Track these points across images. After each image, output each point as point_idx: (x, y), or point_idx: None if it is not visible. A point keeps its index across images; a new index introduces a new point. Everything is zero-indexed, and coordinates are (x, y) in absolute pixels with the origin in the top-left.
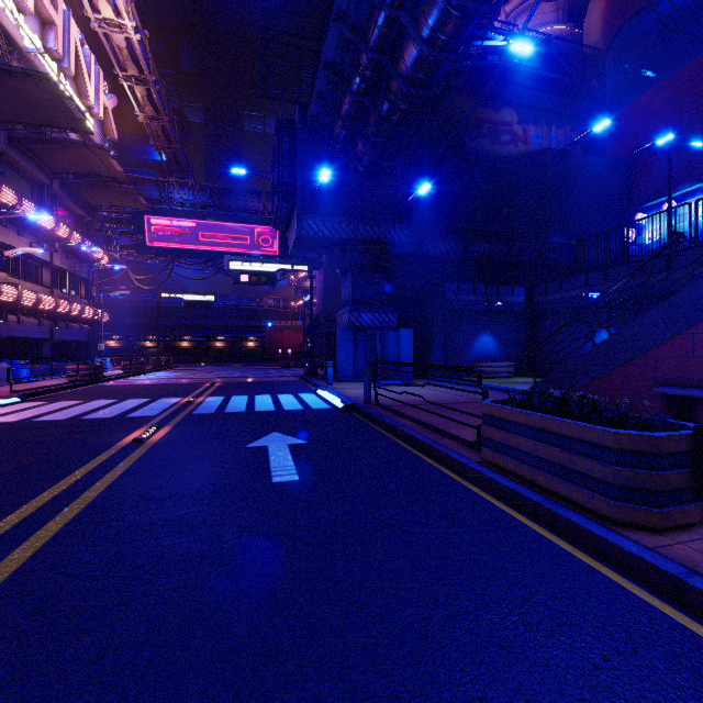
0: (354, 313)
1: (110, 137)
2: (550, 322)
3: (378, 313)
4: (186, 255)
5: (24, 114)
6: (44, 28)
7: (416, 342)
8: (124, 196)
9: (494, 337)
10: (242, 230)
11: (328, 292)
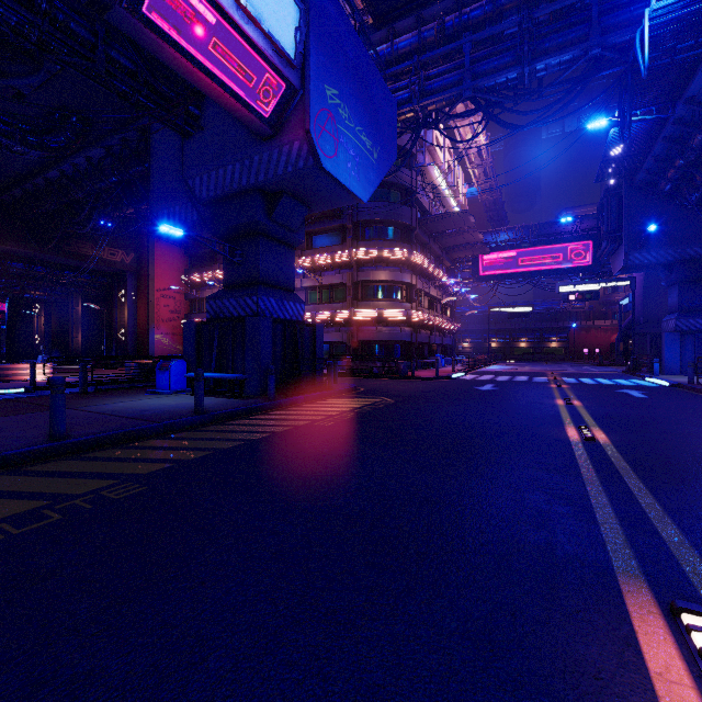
0: (680, 320)
1: None
2: None
3: None
4: (507, 278)
5: (445, 227)
6: (446, 172)
7: None
8: (476, 249)
9: None
10: (555, 250)
11: (649, 293)
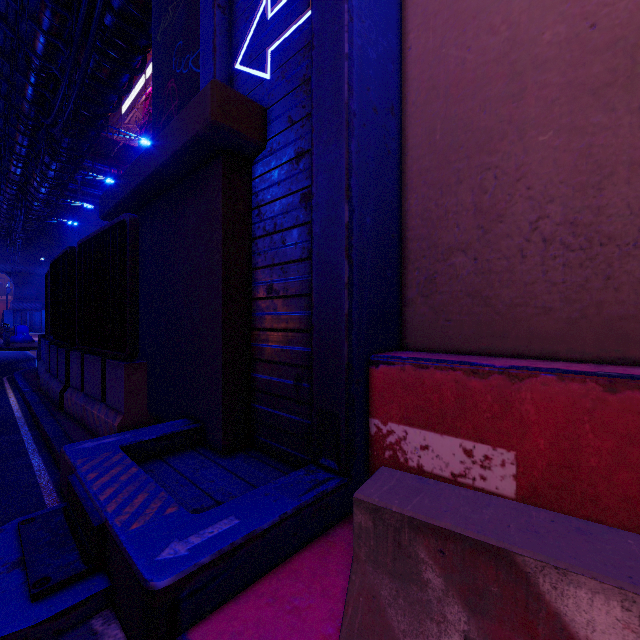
0: (15, 303)
1: None
2: None
3: (30, 303)
4: None
5: None
6: None
7: None
8: None
9: None
10: None
11: None
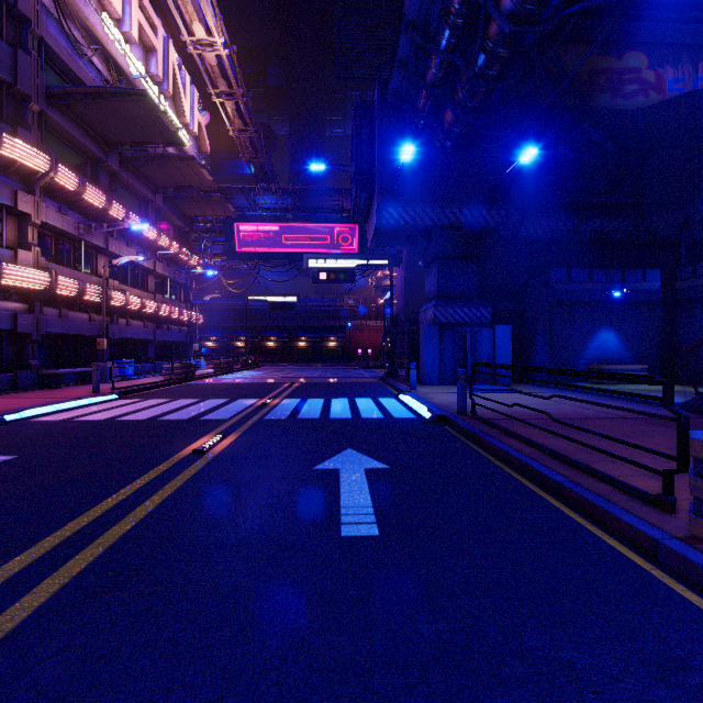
0: (439, 308)
1: (204, 152)
2: (702, 313)
3: (468, 308)
4: (270, 258)
5: (129, 134)
6: (147, 55)
7: (514, 340)
8: (215, 204)
9: (618, 334)
10: (322, 230)
11: (409, 289)
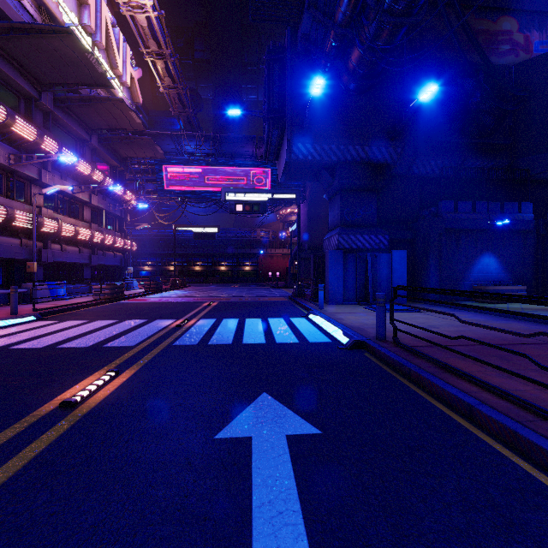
0: (343, 235)
1: (136, 102)
2: None
3: (368, 235)
4: (195, 196)
5: (60, 75)
6: (80, 8)
7: (406, 264)
8: (145, 146)
9: (497, 258)
10: (239, 172)
11: (311, 222)
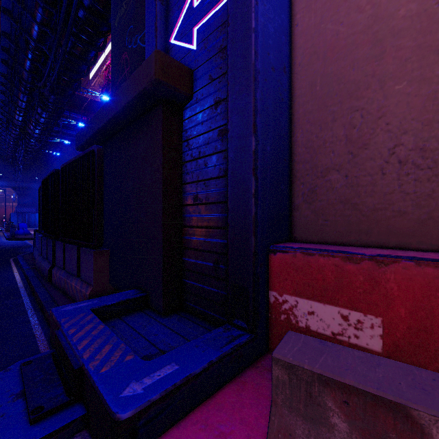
0: (18, 208)
1: None
2: None
3: (28, 208)
4: None
5: None
6: None
7: None
8: None
9: None
10: None
11: None
